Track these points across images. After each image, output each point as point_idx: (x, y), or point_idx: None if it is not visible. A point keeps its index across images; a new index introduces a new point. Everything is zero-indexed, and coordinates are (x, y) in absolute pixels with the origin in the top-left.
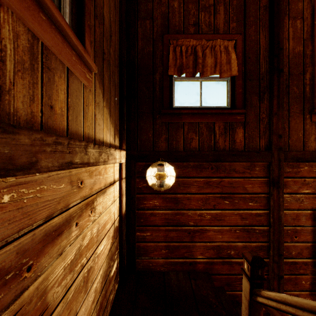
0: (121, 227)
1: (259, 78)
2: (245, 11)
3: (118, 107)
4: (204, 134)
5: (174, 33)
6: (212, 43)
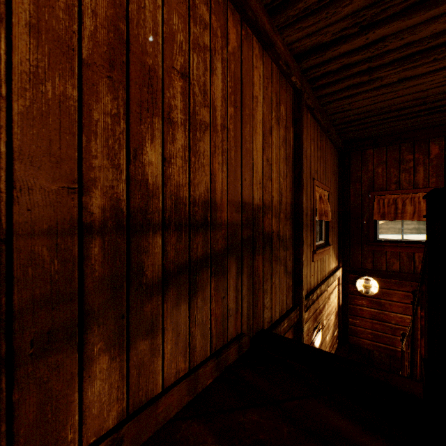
0: (339, 313)
1: None
2: (445, 168)
3: (337, 242)
4: (404, 260)
5: (378, 190)
6: (411, 195)
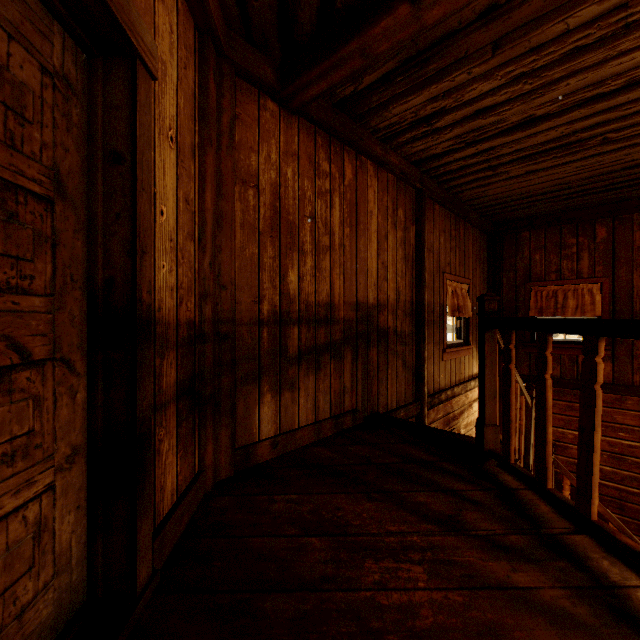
0: None
1: (632, 316)
2: (613, 254)
3: None
4: (566, 364)
5: (535, 280)
6: (574, 287)
